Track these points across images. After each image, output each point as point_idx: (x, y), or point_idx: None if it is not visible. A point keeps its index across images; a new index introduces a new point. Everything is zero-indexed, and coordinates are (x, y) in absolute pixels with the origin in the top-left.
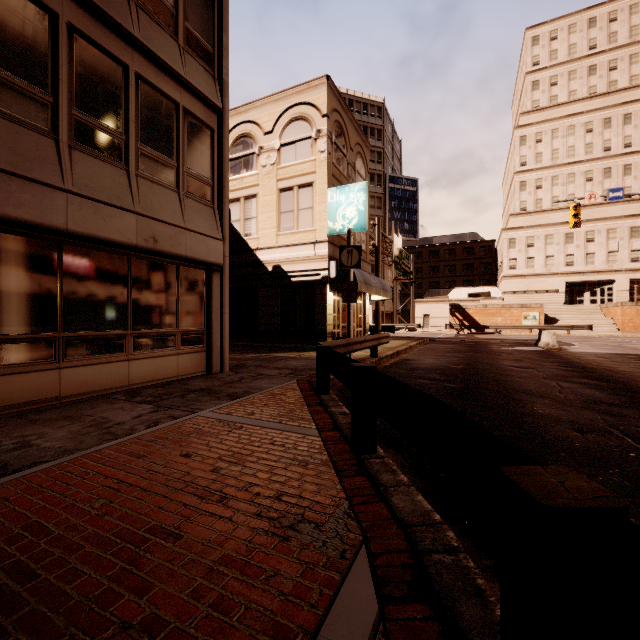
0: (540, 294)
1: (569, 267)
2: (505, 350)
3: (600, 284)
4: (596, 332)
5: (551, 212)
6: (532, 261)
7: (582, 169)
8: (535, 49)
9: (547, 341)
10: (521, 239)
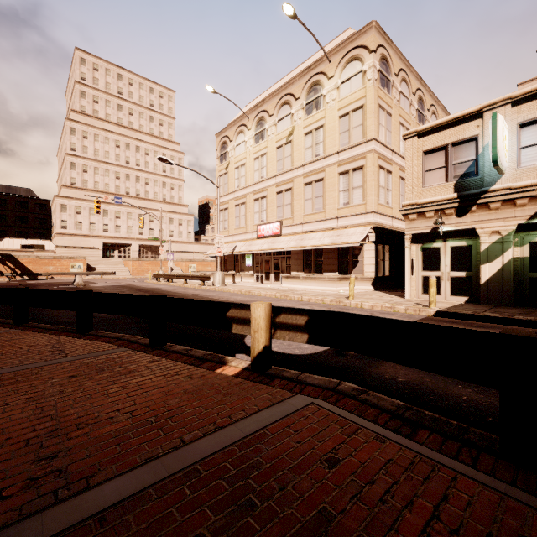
0: (86, 250)
1: (106, 233)
2: (49, 288)
3: (124, 246)
4: (119, 276)
5: (94, 192)
6: (80, 225)
7: (114, 169)
8: (83, 68)
9: (78, 281)
10: (72, 206)
